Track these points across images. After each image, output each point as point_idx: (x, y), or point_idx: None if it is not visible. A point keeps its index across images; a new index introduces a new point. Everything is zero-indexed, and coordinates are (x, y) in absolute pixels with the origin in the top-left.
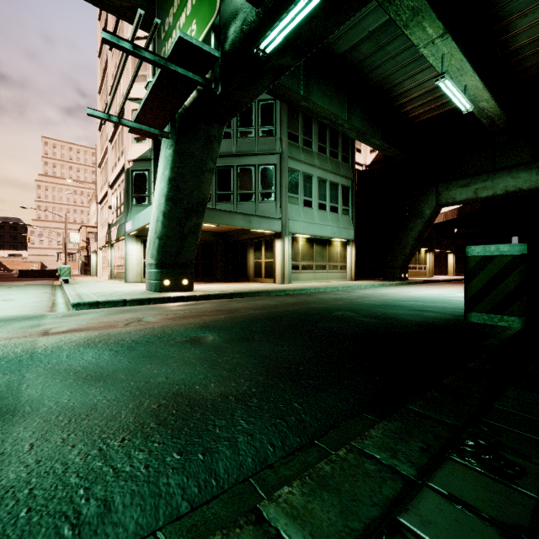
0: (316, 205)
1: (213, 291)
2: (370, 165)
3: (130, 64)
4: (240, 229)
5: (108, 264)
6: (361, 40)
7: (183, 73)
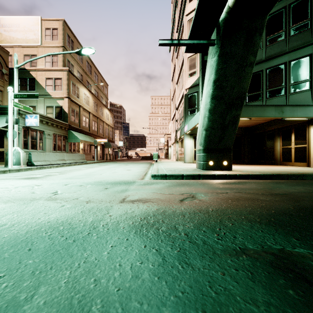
0: None
1: (250, 172)
2: None
3: (187, 30)
4: (266, 122)
5: (175, 152)
6: None
7: None
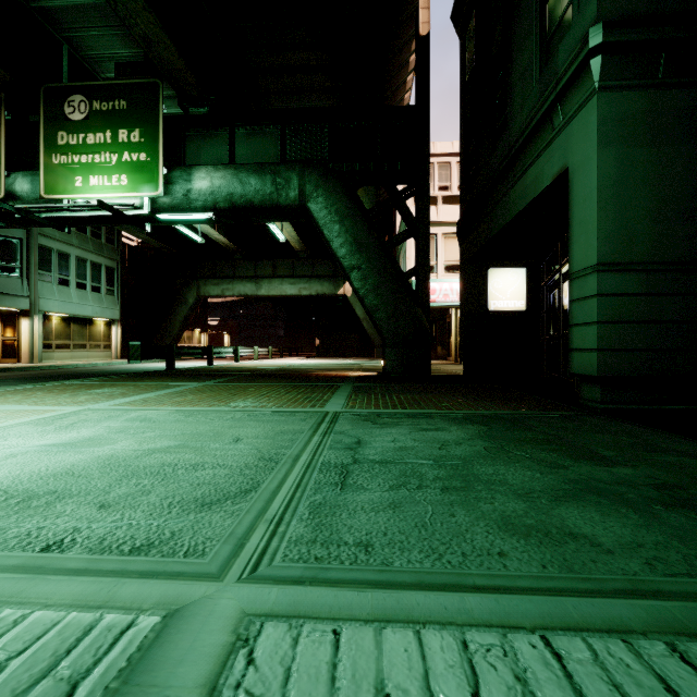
0: (74, 284)
1: None
2: (143, 242)
3: None
4: None
5: None
6: None
7: None
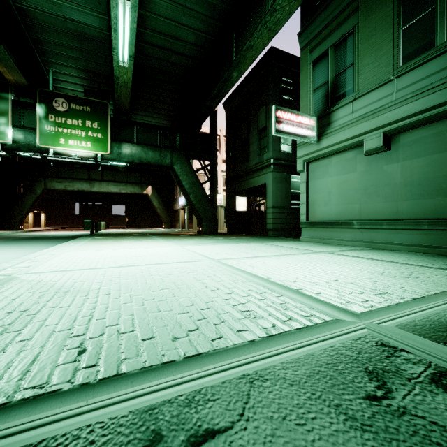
0: None
1: None
2: None
3: None
4: None
5: None
6: None
7: None
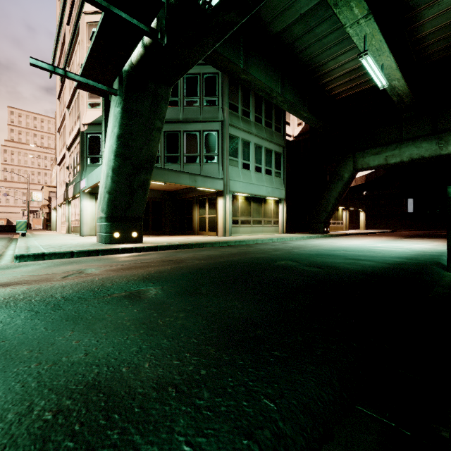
0: (253, 167)
1: (161, 243)
2: (297, 136)
3: (85, 36)
4: (186, 188)
5: (65, 219)
6: (294, 21)
7: (127, 19)
